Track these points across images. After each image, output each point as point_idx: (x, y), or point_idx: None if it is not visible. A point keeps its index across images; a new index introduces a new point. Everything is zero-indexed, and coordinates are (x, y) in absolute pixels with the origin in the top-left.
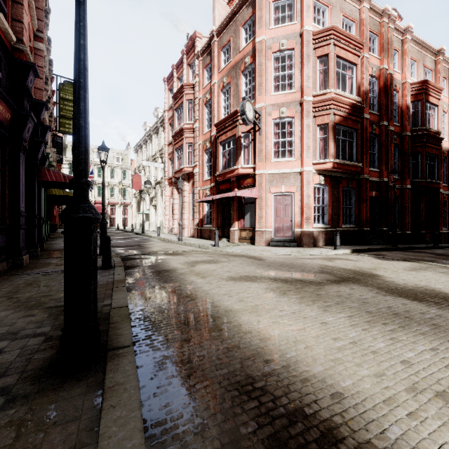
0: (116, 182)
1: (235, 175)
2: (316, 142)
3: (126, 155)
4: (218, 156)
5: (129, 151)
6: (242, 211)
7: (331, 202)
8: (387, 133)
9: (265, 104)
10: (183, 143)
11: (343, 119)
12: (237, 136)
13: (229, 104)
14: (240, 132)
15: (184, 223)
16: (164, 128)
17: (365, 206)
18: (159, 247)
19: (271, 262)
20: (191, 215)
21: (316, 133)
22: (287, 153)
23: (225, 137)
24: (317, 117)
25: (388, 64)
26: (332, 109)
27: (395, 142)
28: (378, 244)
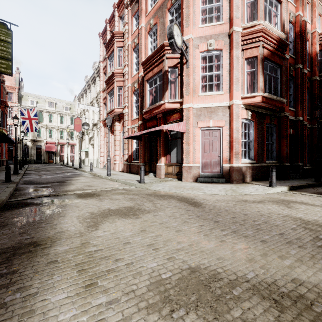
0: (65, 127)
1: (161, 111)
2: (244, 75)
3: (73, 105)
4: (145, 94)
5: (76, 102)
6: (168, 147)
7: (257, 137)
8: (302, 76)
9: (192, 36)
10: (114, 86)
11: (270, 54)
12: (164, 71)
13: (155, 44)
14: (167, 66)
15: (116, 159)
16: (99, 77)
17: (286, 142)
18: (82, 183)
19: (214, 210)
20: (121, 151)
21: (244, 67)
22: (214, 87)
23: (152, 73)
24: (245, 50)
25: (302, 12)
26: (261, 42)
27: (307, 85)
28: (295, 178)
